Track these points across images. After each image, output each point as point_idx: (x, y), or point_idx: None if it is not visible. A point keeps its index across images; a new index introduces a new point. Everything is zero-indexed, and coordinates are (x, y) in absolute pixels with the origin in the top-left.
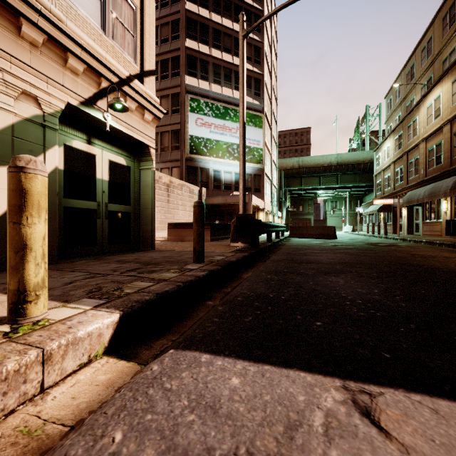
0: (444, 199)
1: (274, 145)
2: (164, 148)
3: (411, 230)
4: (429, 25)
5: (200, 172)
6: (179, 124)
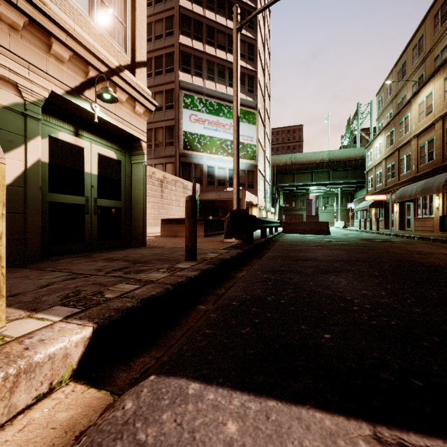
0: (437, 195)
1: (267, 142)
2: (158, 144)
3: (403, 226)
4: (420, 23)
5: (194, 167)
6: (173, 120)
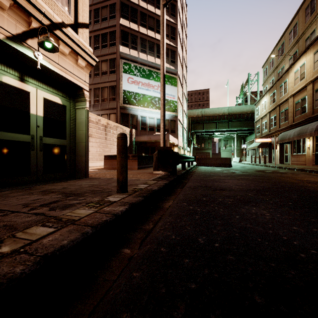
0: (308, 138)
1: (185, 100)
2: (104, 99)
3: (282, 160)
4: (295, 14)
5: (131, 117)
6: (115, 81)
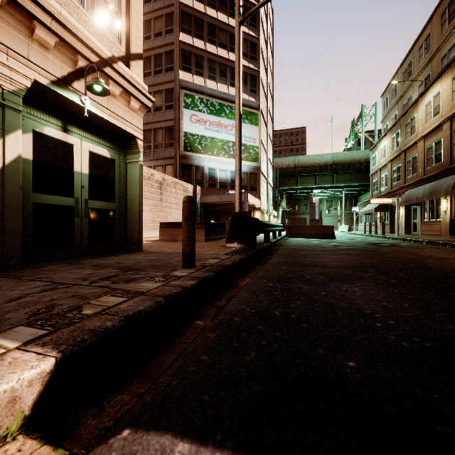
0: (444, 198)
1: (270, 144)
2: (157, 145)
3: (409, 229)
4: (427, 22)
5: (195, 169)
6: (173, 120)
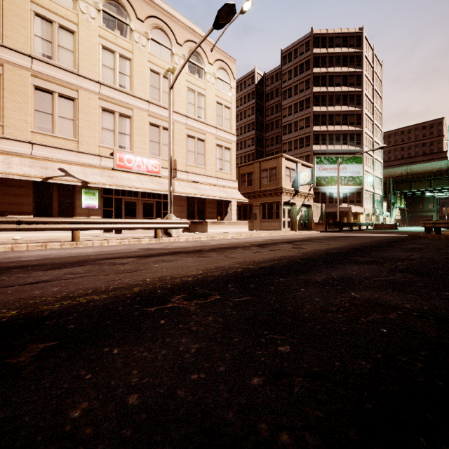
0: None
1: (378, 164)
2: None
3: None
4: None
5: (321, 194)
6: None
